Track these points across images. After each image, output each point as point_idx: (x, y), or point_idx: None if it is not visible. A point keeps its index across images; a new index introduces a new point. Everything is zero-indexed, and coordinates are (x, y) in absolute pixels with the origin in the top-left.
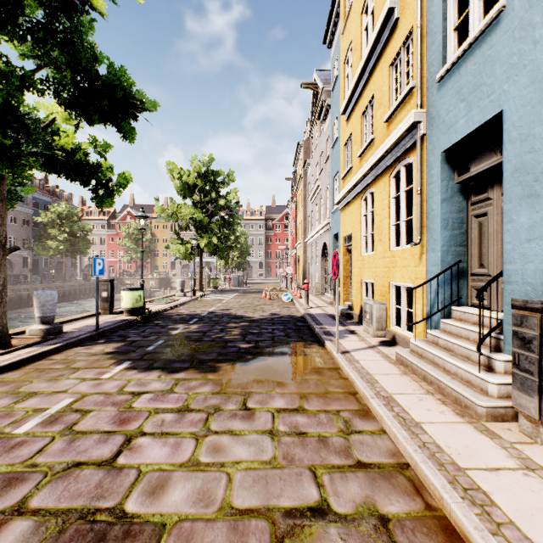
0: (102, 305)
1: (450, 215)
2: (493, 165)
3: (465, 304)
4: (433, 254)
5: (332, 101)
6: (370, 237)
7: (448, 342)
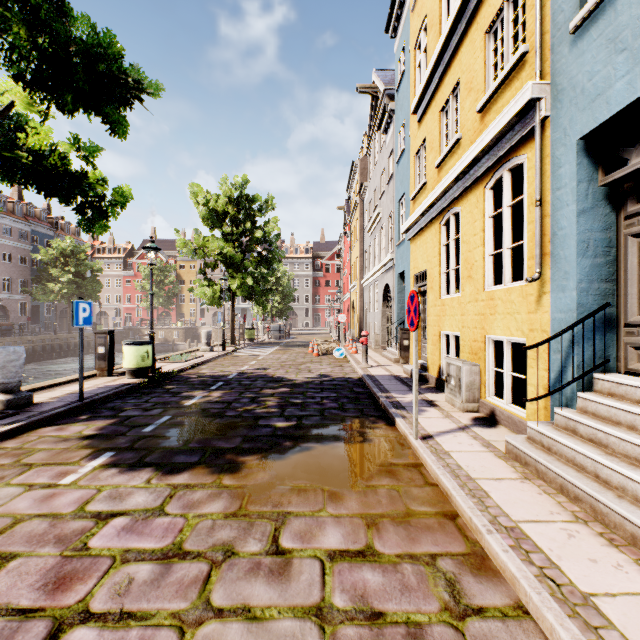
0: (98, 363)
1: (592, 235)
2: None
3: (614, 369)
4: (562, 295)
5: (396, 104)
6: (453, 274)
7: (597, 431)
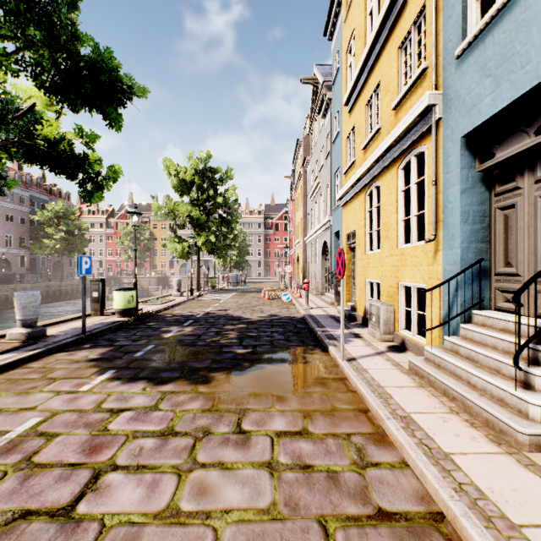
0: (92, 305)
1: (471, 208)
2: (525, 148)
3: (487, 307)
4: (450, 252)
5: (333, 95)
6: (375, 234)
7: (471, 351)
